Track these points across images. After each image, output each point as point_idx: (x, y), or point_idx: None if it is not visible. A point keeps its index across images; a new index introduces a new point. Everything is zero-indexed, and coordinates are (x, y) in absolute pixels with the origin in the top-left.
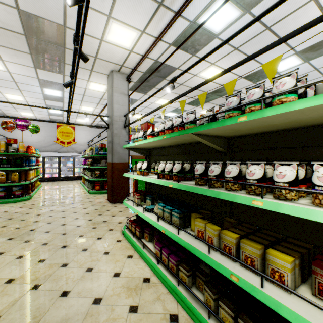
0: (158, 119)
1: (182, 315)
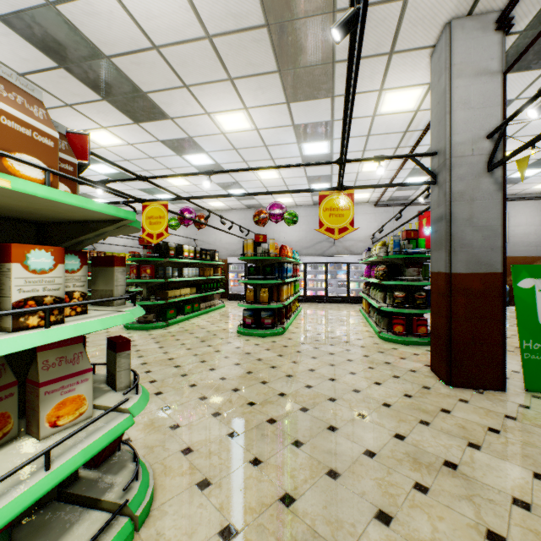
0: None
1: None
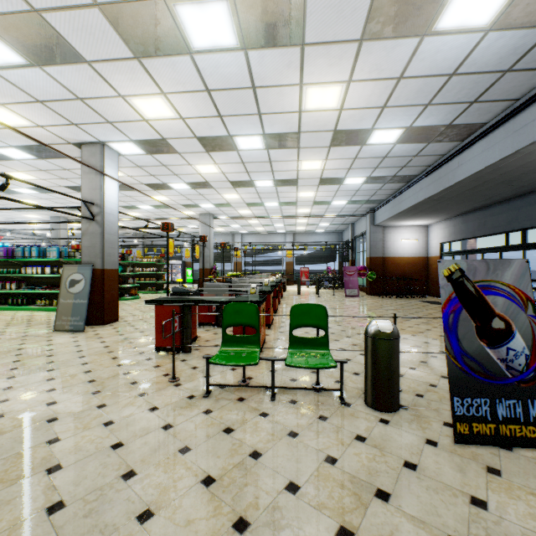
0: None
1: None
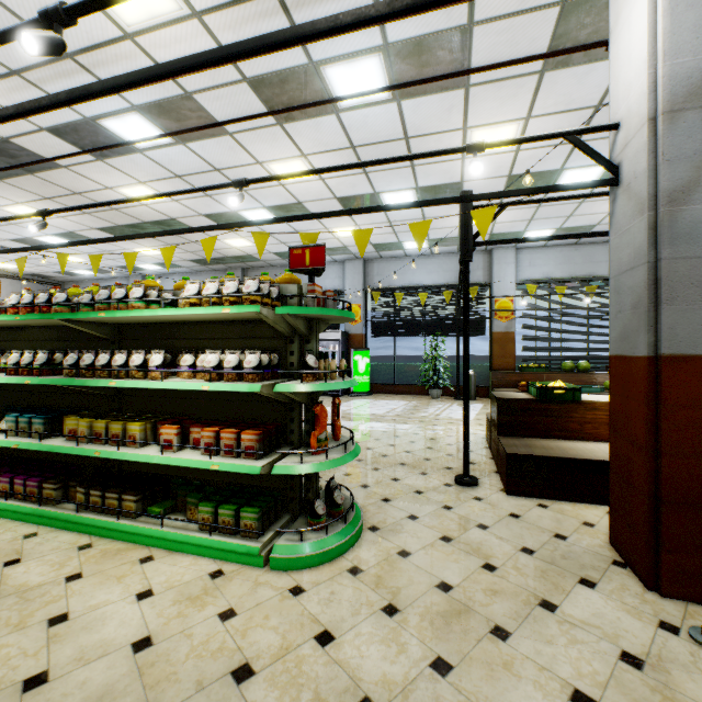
0: (14, 243)
1: (46, 530)
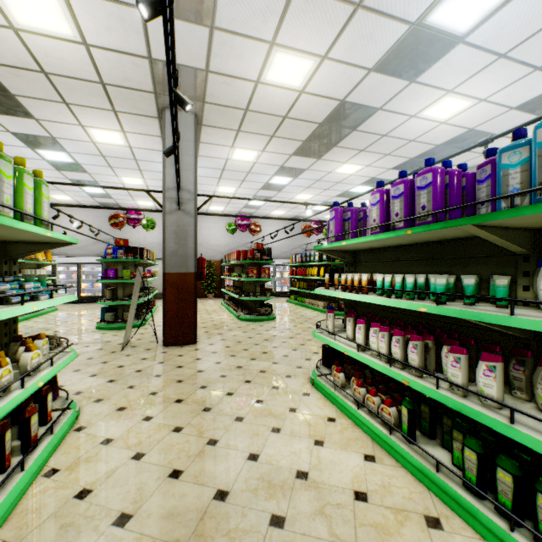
0: None
1: None
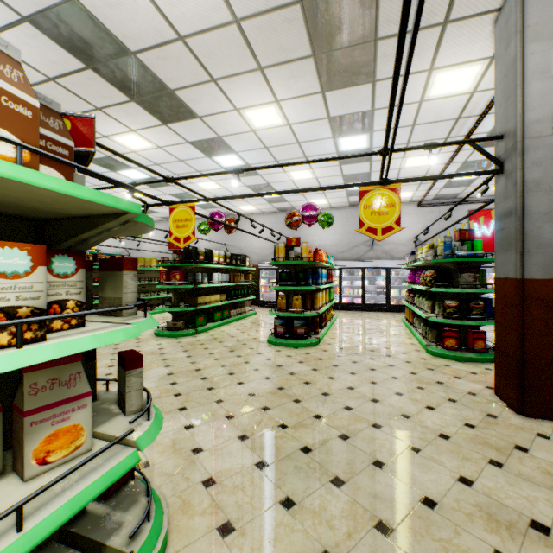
0: None
1: None
